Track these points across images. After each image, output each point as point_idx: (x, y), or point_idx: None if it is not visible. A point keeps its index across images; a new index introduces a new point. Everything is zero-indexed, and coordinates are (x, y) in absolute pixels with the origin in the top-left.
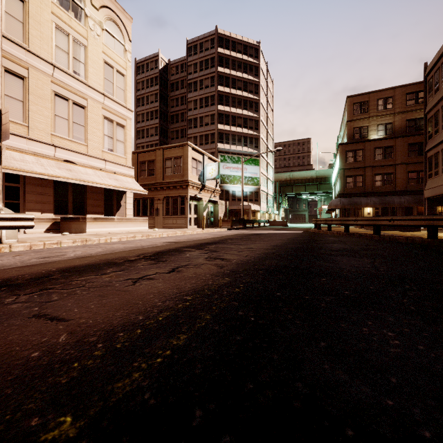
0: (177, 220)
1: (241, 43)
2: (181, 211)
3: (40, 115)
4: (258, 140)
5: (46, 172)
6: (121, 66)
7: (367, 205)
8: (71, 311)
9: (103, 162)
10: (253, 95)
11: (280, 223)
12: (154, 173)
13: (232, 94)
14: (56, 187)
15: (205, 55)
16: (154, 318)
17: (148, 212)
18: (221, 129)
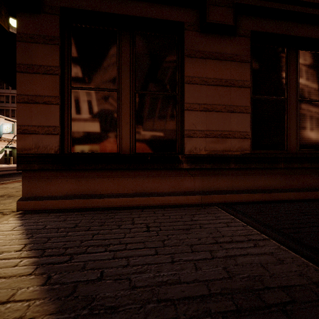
0: None
1: None
2: None
3: None
4: None
5: None
6: None
7: None
8: None
9: None
10: None
11: None
12: None
13: None
14: None
15: None
16: None
17: None
18: None
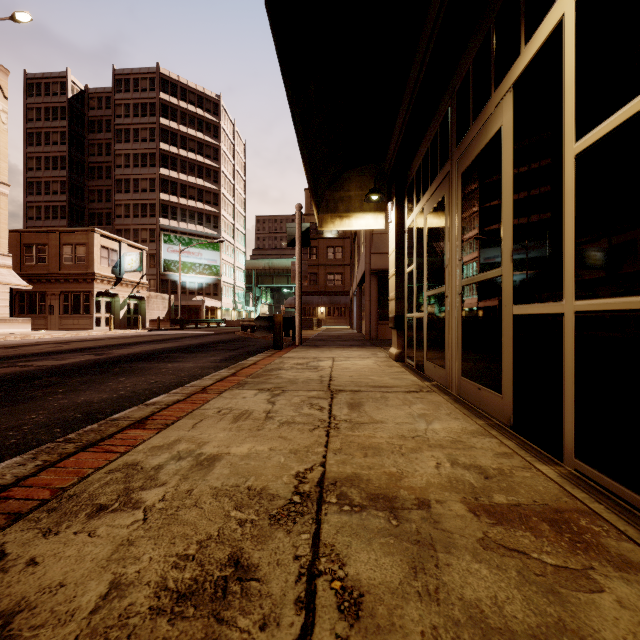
0: (80, 320)
1: (195, 93)
2: (85, 309)
3: None
4: (218, 218)
5: None
6: None
7: (318, 305)
8: None
9: None
10: (212, 162)
11: (237, 323)
12: (46, 260)
13: (182, 156)
14: None
15: (142, 98)
16: None
17: (37, 310)
18: (165, 200)
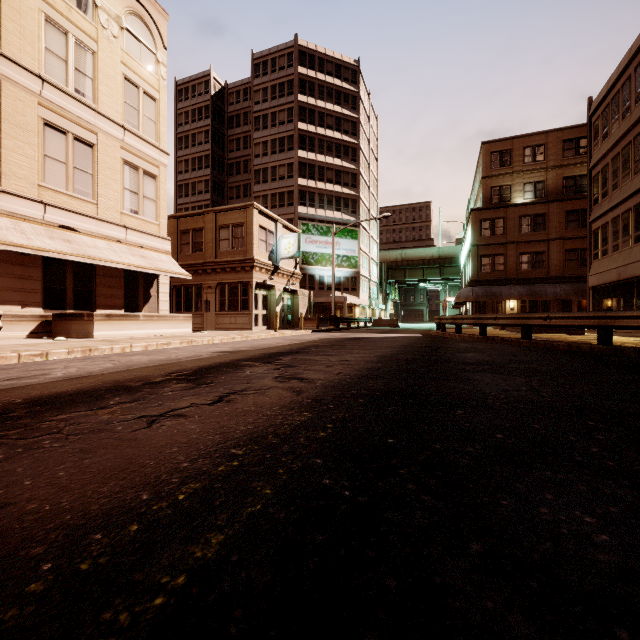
0: (237, 318)
1: (333, 62)
2: (242, 305)
3: (20, 154)
4: (356, 202)
5: (29, 244)
6: (151, 86)
7: (509, 297)
8: (18, 484)
9: (122, 230)
10: (349, 138)
11: (388, 323)
12: (201, 248)
13: (319, 135)
14: (46, 267)
15: (280, 77)
16: (170, 495)
17: (193, 307)
18: (302, 186)
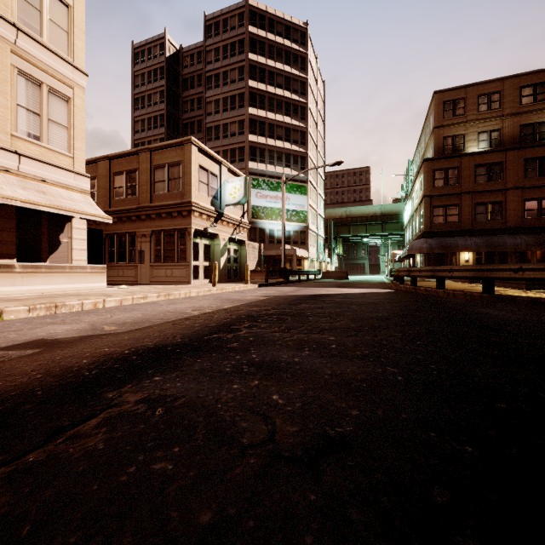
0: (173, 270)
1: (282, 23)
2: (179, 255)
3: None
4: (305, 159)
5: None
6: None
7: (466, 249)
8: None
9: (12, 156)
10: (299, 97)
11: (338, 275)
12: (135, 191)
13: (270, 93)
14: None
15: (231, 36)
16: None
17: (127, 257)
18: (253, 142)
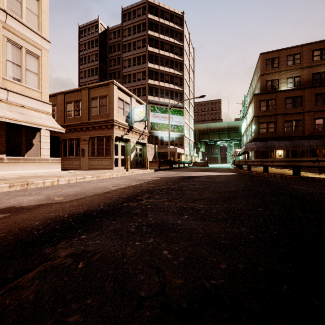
0: (102, 161)
1: (168, 12)
2: (106, 152)
3: None
4: (182, 94)
5: None
6: None
7: (279, 148)
8: None
9: (3, 91)
10: (178, 57)
11: (202, 164)
12: (79, 113)
13: (161, 54)
14: None
15: (138, 20)
16: None
17: (74, 153)
18: (151, 84)
